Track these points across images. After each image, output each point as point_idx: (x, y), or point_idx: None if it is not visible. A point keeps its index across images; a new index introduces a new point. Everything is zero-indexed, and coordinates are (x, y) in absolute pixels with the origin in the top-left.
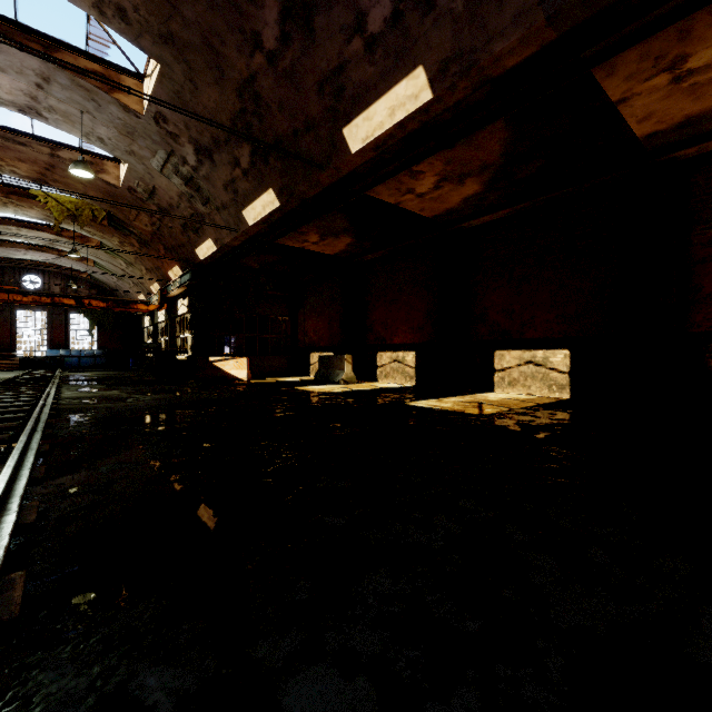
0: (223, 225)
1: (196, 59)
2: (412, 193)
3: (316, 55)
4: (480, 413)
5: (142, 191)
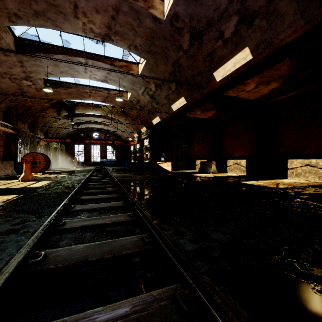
0: (163, 111)
1: (158, 56)
2: (243, 91)
3: (203, 48)
4: (276, 187)
5: (135, 101)
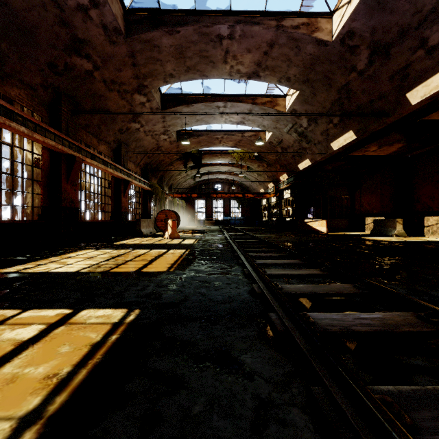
0: (316, 151)
1: (318, 84)
2: None
3: (390, 64)
4: None
5: (275, 142)
